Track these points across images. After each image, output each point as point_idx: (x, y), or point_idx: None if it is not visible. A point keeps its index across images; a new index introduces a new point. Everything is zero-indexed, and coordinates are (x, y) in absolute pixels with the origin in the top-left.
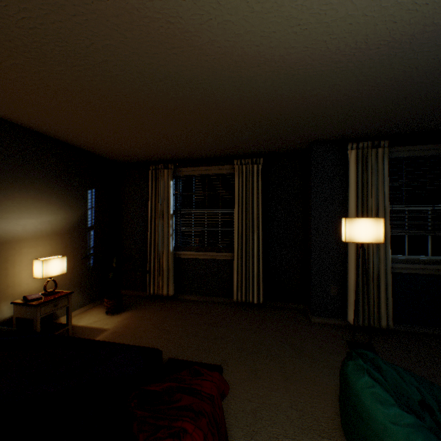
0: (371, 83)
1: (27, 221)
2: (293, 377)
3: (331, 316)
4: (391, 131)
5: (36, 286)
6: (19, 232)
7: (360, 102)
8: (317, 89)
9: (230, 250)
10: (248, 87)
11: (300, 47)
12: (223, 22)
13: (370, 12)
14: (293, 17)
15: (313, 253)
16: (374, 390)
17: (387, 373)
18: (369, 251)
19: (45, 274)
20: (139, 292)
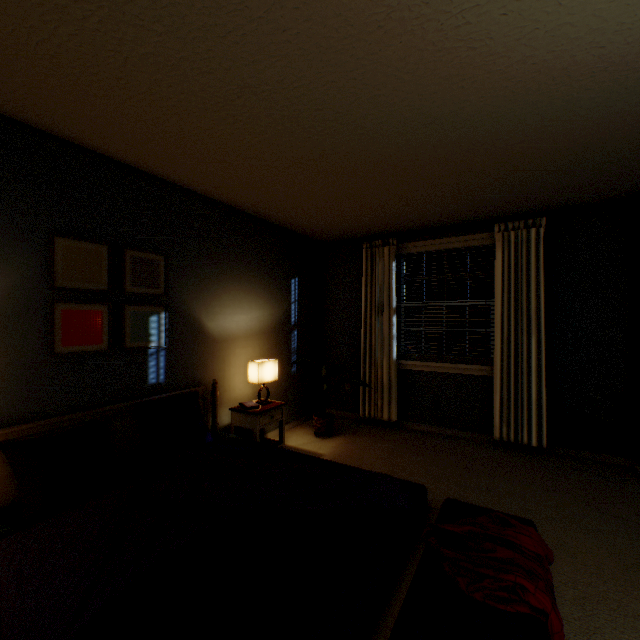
0: None
1: (239, 317)
2: (639, 569)
3: None
4: None
5: (246, 393)
6: (233, 330)
7: None
8: None
9: (484, 362)
10: (560, 111)
11: None
12: (555, 28)
13: None
14: None
15: None
16: None
17: None
18: None
19: (260, 379)
20: (347, 413)
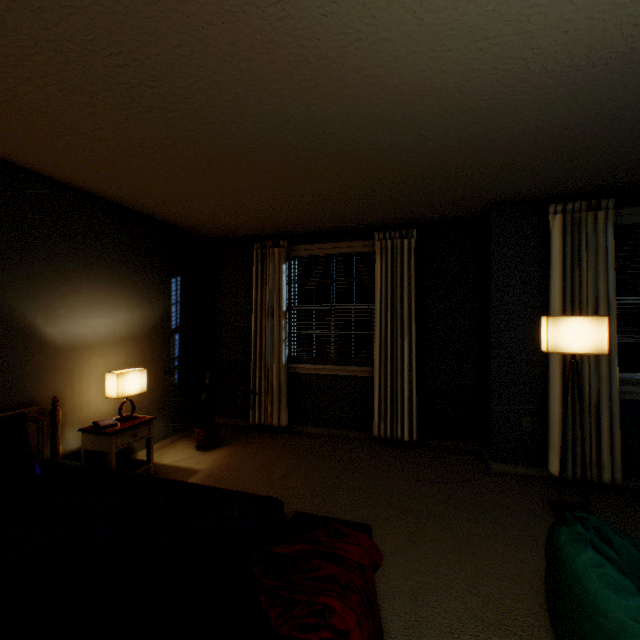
0: (591, 115)
1: (97, 321)
2: (469, 549)
3: (523, 463)
4: (619, 185)
5: (107, 409)
6: (88, 336)
7: (572, 143)
8: (506, 128)
9: (368, 363)
10: (404, 129)
11: (485, 70)
12: (377, 41)
13: (597, 13)
14: (479, 28)
15: (494, 368)
16: (603, 571)
17: (621, 549)
18: (583, 366)
19: (120, 393)
20: (239, 420)
